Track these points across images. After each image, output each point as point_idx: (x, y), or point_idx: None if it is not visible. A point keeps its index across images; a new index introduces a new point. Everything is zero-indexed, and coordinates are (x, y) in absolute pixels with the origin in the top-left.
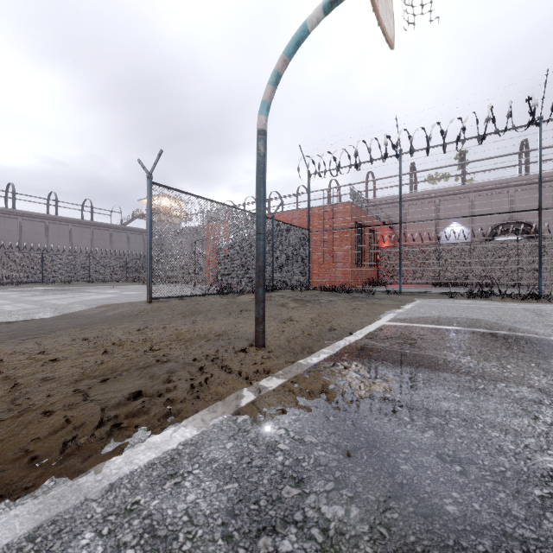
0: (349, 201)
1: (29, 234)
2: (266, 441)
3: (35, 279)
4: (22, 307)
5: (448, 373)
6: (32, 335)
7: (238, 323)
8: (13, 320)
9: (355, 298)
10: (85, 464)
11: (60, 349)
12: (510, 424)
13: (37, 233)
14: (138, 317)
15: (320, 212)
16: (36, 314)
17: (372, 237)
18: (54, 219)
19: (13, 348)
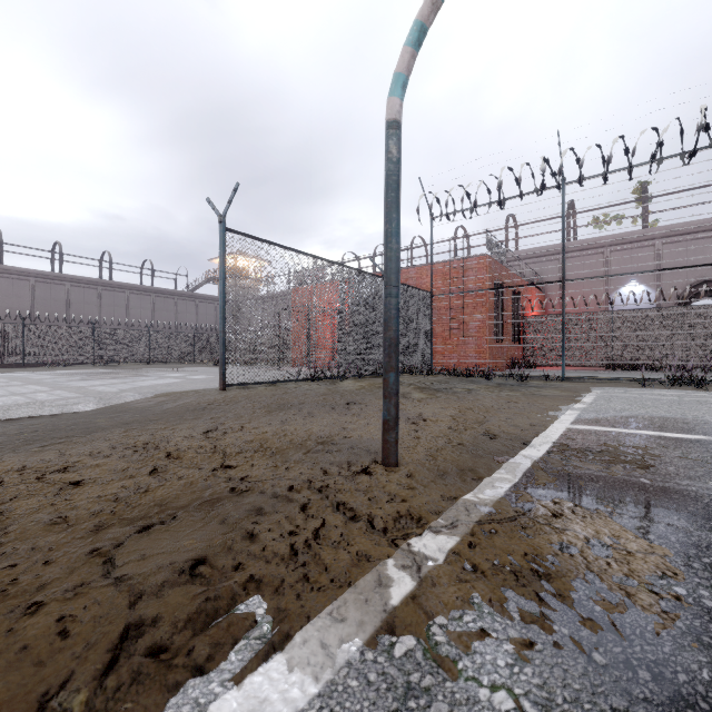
0: (485, 254)
1: (79, 304)
2: None
3: (85, 359)
4: (59, 395)
5: None
6: (57, 439)
7: (346, 423)
8: (44, 414)
9: (502, 386)
10: None
11: (89, 464)
12: None
13: (88, 303)
14: (206, 412)
15: (445, 270)
16: (75, 405)
17: (516, 302)
18: (107, 284)
19: (24, 461)
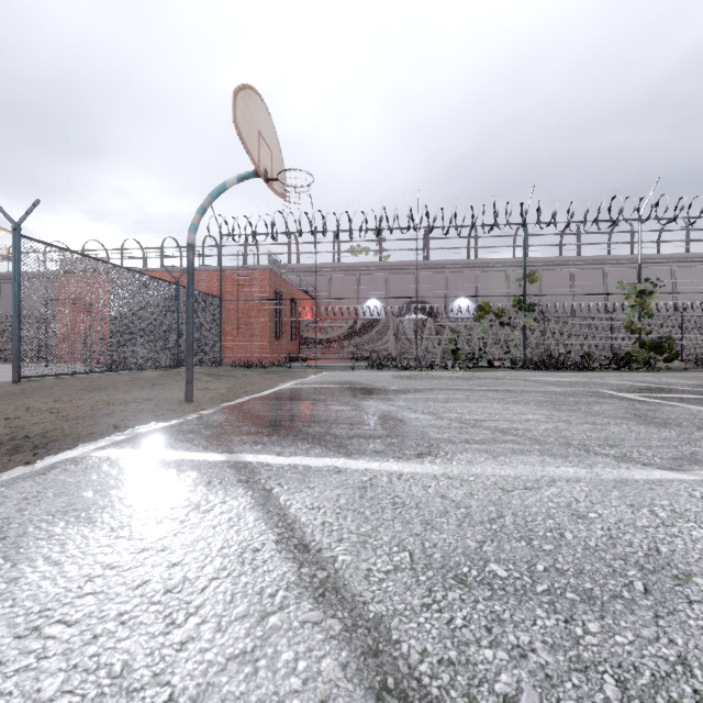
0: (268, 268)
1: None
2: (212, 420)
3: None
4: None
5: (306, 401)
6: None
7: (157, 393)
8: None
9: (270, 372)
10: (129, 431)
11: None
12: (315, 409)
13: None
14: (30, 394)
15: (234, 277)
16: None
17: (294, 308)
18: None
19: None
